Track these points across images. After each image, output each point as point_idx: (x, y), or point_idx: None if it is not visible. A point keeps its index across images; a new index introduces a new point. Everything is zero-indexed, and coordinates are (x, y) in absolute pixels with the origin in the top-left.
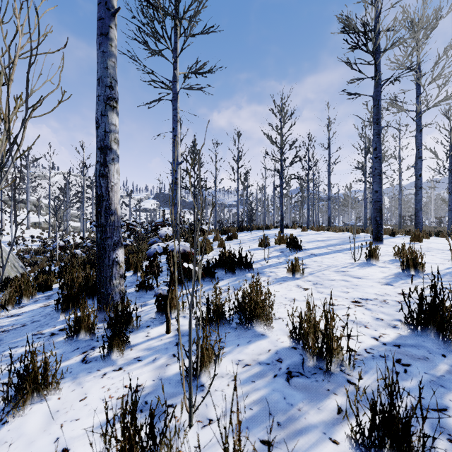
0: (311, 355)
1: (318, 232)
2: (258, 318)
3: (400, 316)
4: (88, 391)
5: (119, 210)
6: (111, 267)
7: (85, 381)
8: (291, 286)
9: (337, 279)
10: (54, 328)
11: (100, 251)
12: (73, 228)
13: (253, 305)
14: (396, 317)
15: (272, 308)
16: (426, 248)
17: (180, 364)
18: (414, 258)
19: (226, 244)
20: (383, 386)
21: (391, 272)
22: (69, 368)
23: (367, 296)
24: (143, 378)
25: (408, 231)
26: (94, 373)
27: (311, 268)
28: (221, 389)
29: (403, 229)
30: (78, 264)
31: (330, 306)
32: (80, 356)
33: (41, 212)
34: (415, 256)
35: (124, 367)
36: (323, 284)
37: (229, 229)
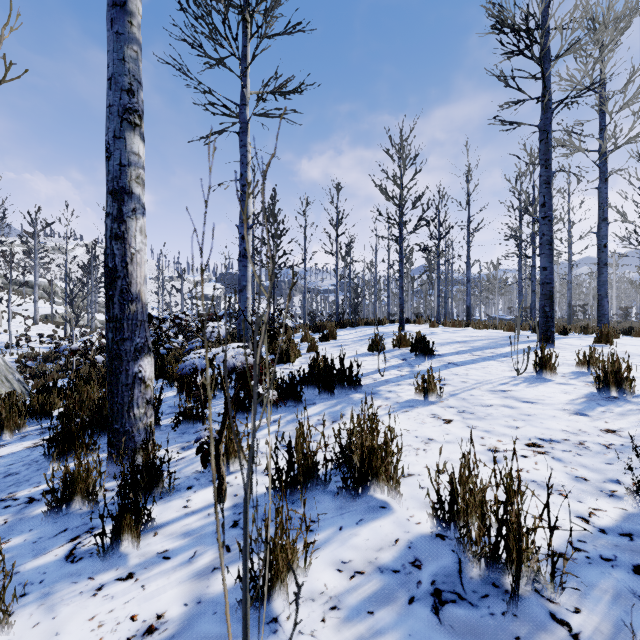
0: (475, 557)
1: (455, 328)
2: (375, 476)
3: (615, 472)
4: (63, 628)
5: (145, 293)
6: (130, 387)
7: (61, 604)
8: (423, 416)
9: (496, 404)
10: (36, 489)
11: (112, 361)
12: (102, 323)
13: (365, 455)
14: (609, 475)
15: (398, 461)
16: (621, 353)
17: (237, 569)
18: (616, 371)
19: (320, 346)
20: (624, 632)
21: (579, 392)
22: (41, 572)
23: (551, 436)
24: (168, 600)
25: (585, 327)
26: (83, 586)
27: (451, 385)
28: (310, 630)
29: (576, 325)
30: (98, 377)
31: (493, 452)
32: (65, 546)
33: (56, 300)
34: (618, 368)
35: (137, 573)
36: (475, 413)
37: (324, 325)
